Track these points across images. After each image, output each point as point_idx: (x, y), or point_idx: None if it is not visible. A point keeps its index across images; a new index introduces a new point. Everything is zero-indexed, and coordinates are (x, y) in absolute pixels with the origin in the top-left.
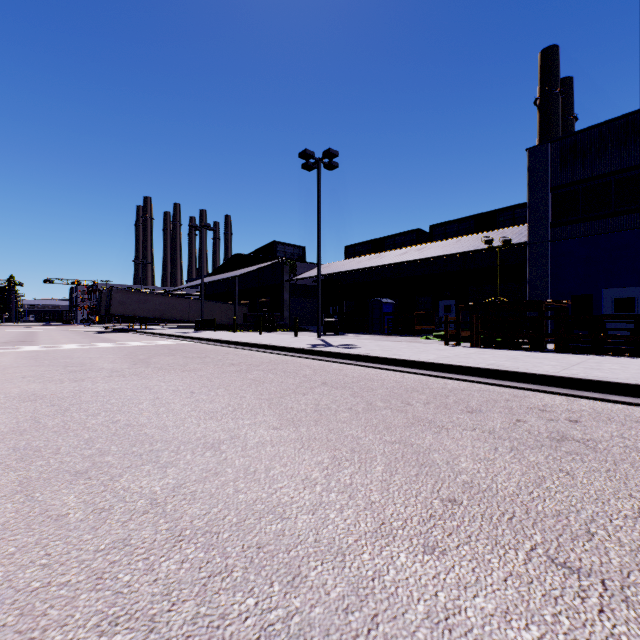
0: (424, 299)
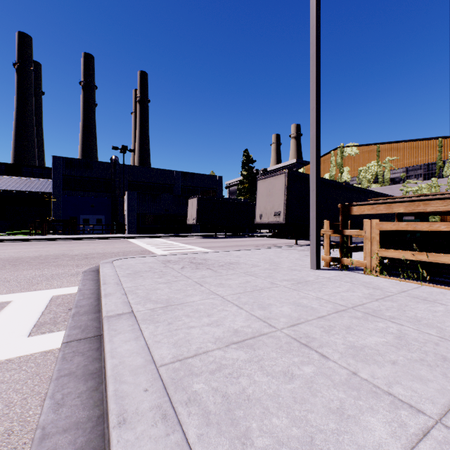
0: None
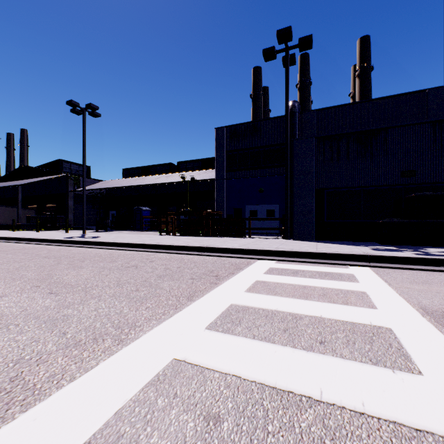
0: (172, 208)
